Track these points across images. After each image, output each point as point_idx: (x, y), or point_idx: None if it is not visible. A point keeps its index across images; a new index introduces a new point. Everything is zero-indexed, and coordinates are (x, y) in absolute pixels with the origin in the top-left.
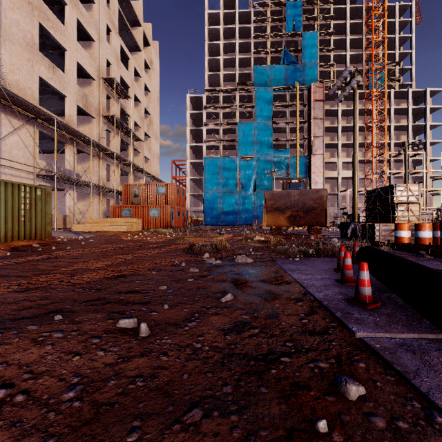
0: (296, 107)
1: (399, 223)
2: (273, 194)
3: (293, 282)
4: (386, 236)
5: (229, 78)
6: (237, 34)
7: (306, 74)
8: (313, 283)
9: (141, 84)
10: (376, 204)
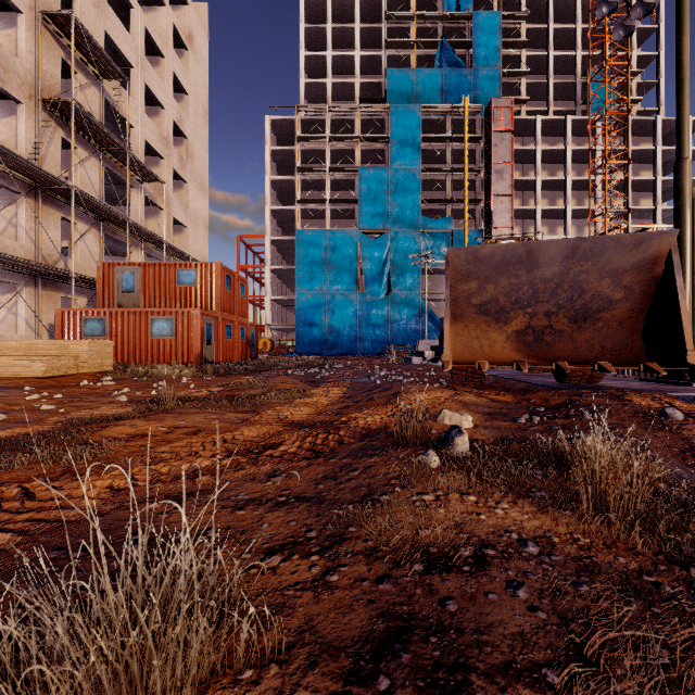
0: (464, 142)
1: None
2: (478, 257)
3: None
4: None
5: (343, 92)
6: (358, 12)
7: (480, 86)
8: None
9: (165, 71)
10: None
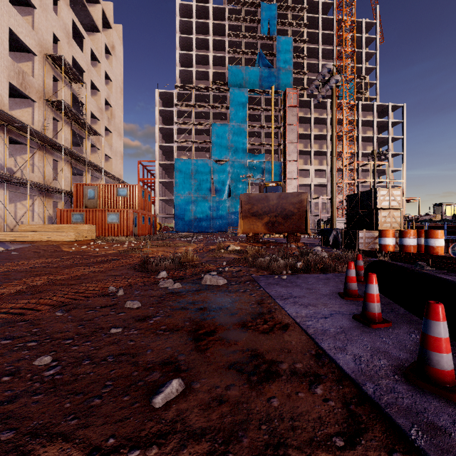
0: (271, 111)
1: (384, 229)
2: (250, 197)
3: (290, 324)
4: (370, 244)
5: (202, 76)
6: (211, 30)
7: (281, 79)
8: (322, 326)
9: (100, 70)
10: (358, 209)
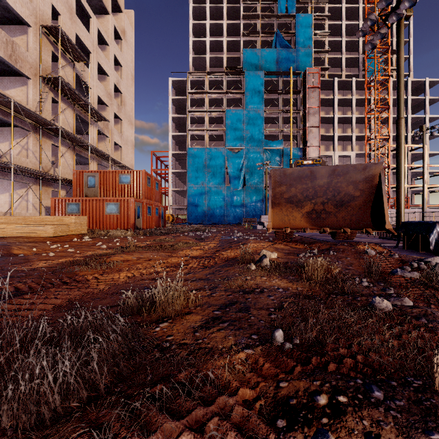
0: (290, 94)
1: None
2: (286, 174)
3: None
4: None
5: (216, 63)
6: (225, 13)
7: (300, 59)
8: None
9: (109, 54)
10: None
